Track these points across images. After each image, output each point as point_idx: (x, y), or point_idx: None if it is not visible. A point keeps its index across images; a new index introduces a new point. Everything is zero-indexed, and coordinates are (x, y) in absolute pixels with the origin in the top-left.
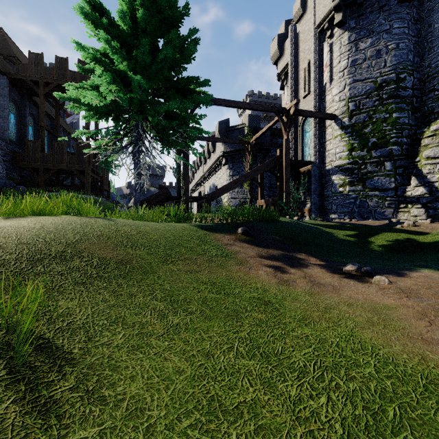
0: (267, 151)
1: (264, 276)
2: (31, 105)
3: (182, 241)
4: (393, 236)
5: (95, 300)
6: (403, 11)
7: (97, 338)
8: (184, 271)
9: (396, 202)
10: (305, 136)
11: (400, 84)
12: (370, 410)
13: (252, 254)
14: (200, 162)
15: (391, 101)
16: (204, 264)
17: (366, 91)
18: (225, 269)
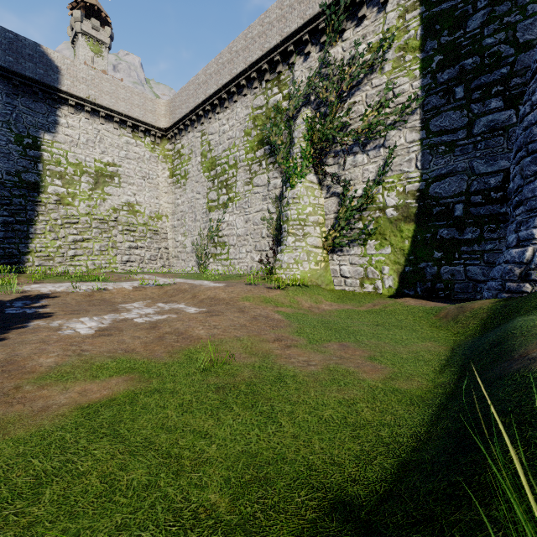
0: None
1: None
2: None
3: None
4: None
5: None
6: None
7: None
8: None
9: None
10: None
11: None
12: (104, 436)
13: None
14: None
15: None
16: None
17: None
18: None
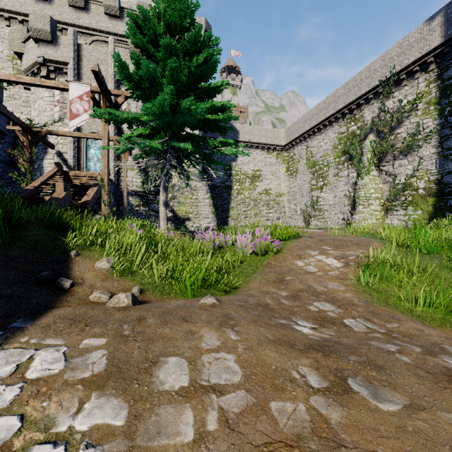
0: (2, 135)
1: None
2: None
3: None
4: None
5: None
6: None
7: None
8: None
9: None
10: (90, 151)
11: None
12: None
13: None
14: None
15: None
16: None
17: None
18: None
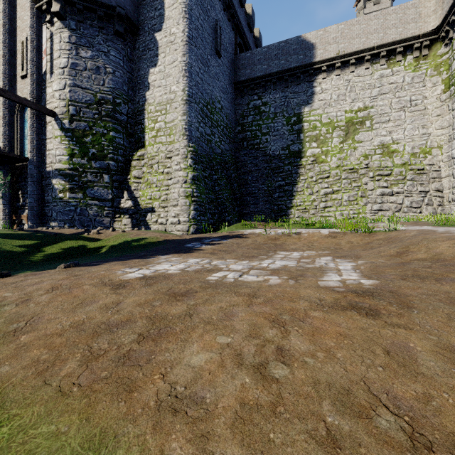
0: None
1: None
2: None
3: None
4: (72, 244)
5: None
6: (119, 44)
7: None
8: None
9: (113, 212)
10: (25, 125)
11: (116, 108)
12: None
13: None
14: None
15: (109, 119)
16: None
17: (87, 101)
18: None
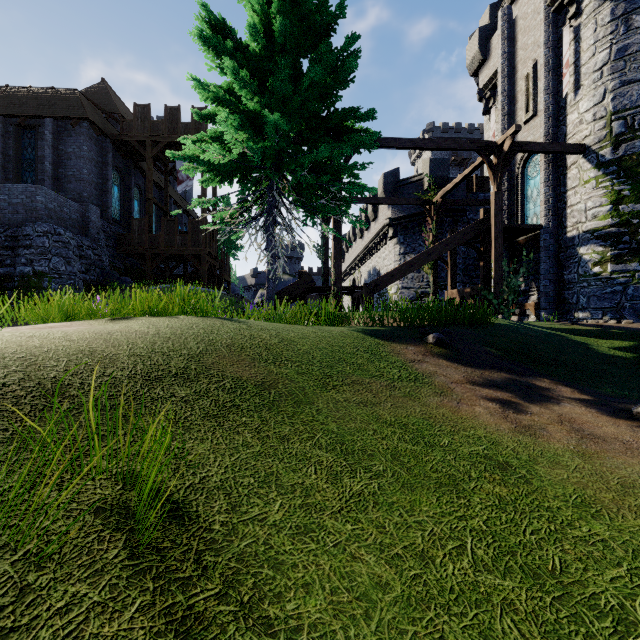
0: (460, 213)
1: (486, 417)
2: (136, 174)
3: (344, 355)
4: None
5: (233, 444)
6: None
7: (243, 507)
8: (355, 403)
9: None
10: (528, 184)
11: None
12: None
13: (456, 377)
14: (354, 236)
15: None
16: (382, 392)
17: None
18: (418, 402)
